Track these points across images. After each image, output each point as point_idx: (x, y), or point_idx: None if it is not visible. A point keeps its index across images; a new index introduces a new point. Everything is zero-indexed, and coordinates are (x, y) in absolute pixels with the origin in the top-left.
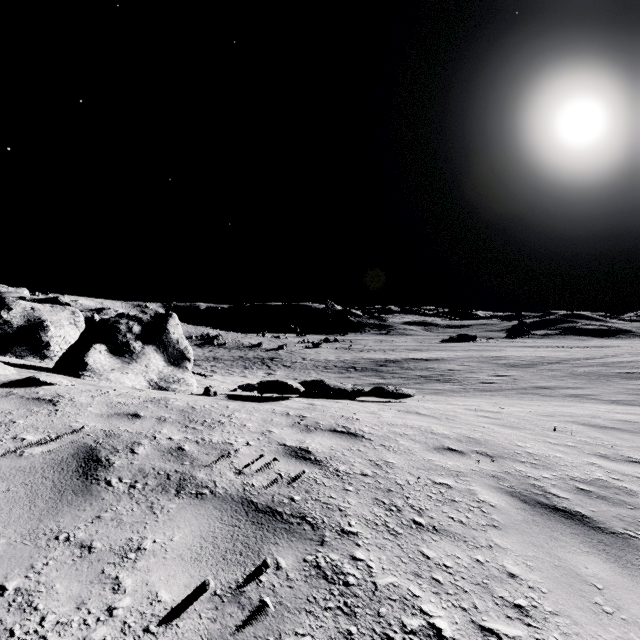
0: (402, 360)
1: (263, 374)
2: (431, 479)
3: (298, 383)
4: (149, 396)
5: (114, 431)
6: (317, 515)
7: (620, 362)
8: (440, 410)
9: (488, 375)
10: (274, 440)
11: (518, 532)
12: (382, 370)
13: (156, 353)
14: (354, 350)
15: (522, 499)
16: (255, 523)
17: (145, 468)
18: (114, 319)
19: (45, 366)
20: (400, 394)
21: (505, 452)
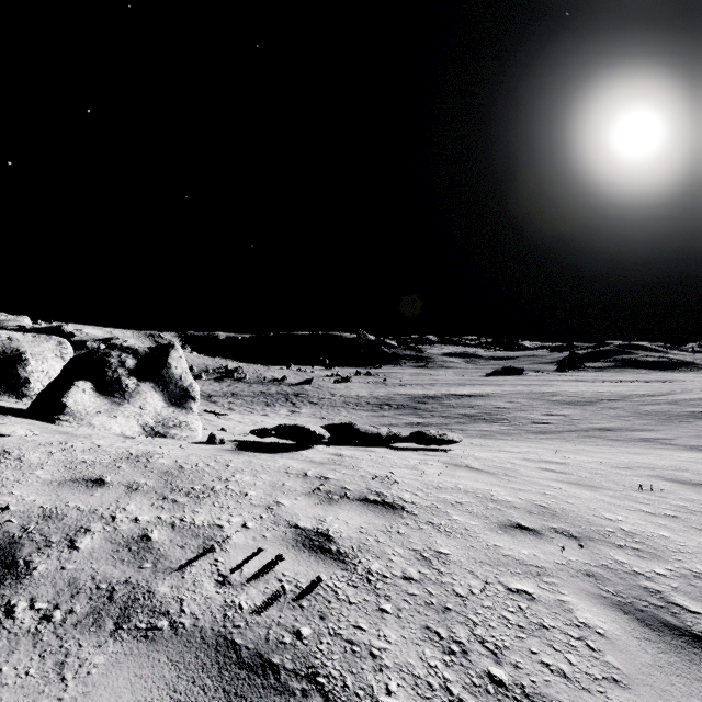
0: (442, 396)
1: (286, 412)
2: (503, 583)
3: (323, 426)
4: (127, 451)
5: (58, 509)
6: (335, 670)
7: (692, 399)
8: (494, 461)
9: (541, 414)
10: (282, 518)
11: (655, 693)
12: (420, 408)
13: (154, 391)
14: (389, 385)
15: (640, 618)
16: (231, 695)
17: (80, 577)
18: (104, 351)
19: (20, 407)
20: (444, 440)
21: (593, 530)
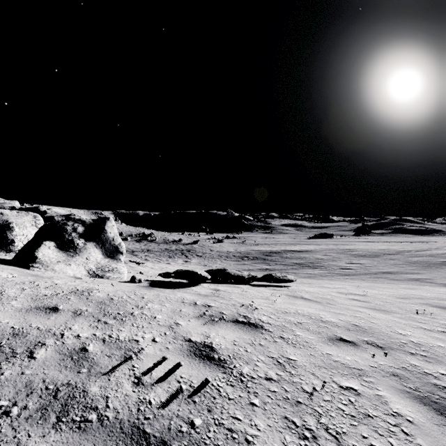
0: (282, 251)
1: (182, 262)
2: (336, 382)
3: (206, 271)
4: (75, 287)
5: (24, 329)
6: None
7: (443, 253)
8: (318, 294)
9: (345, 263)
10: (180, 335)
11: None
12: (268, 259)
13: (96, 248)
14: (247, 244)
15: (435, 408)
16: None
17: (34, 380)
18: (62, 221)
19: (8, 258)
20: (285, 280)
21: (392, 342)
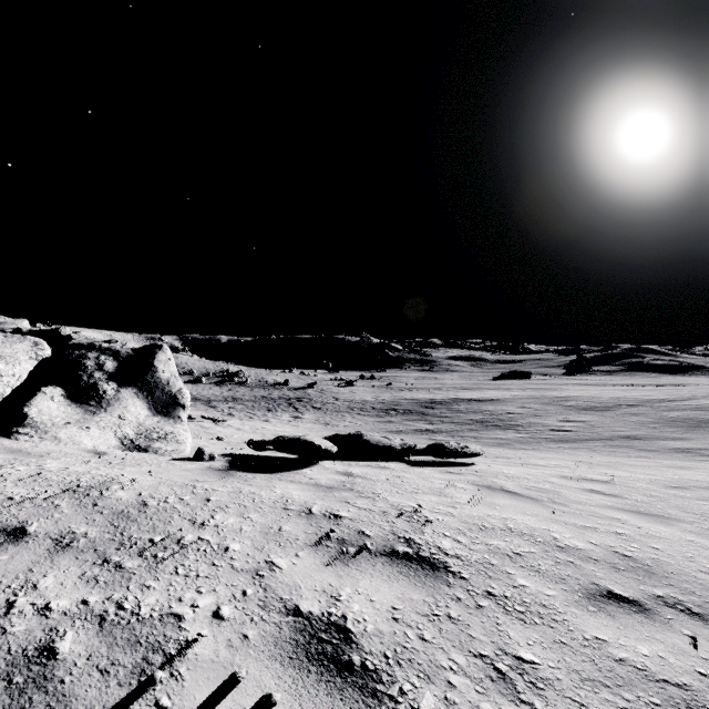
0: (450, 401)
1: (289, 418)
2: None
3: (329, 437)
4: (78, 479)
5: None
6: None
7: None
8: (528, 480)
9: (558, 420)
10: (276, 595)
11: None
12: (428, 413)
13: (137, 398)
14: (394, 389)
15: None
16: None
17: None
18: (79, 352)
19: None
20: (467, 454)
21: None
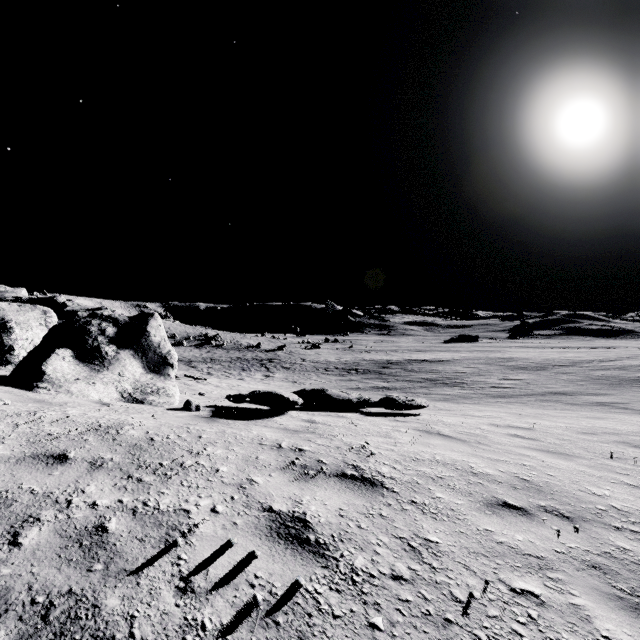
0: (405, 361)
1: (261, 376)
2: (505, 581)
3: (296, 392)
4: (97, 421)
5: (9, 492)
6: None
7: (639, 365)
8: (463, 427)
9: (498, 378)
10: (255, 500)
11: None
12: (385, 372)
13: (133, 359)
14: (355, 351)
15: None
16: None
17: (14, 587)
18: (84, 320)
19: (3, 374)
20: (413, 406)
21: (584, 508)
